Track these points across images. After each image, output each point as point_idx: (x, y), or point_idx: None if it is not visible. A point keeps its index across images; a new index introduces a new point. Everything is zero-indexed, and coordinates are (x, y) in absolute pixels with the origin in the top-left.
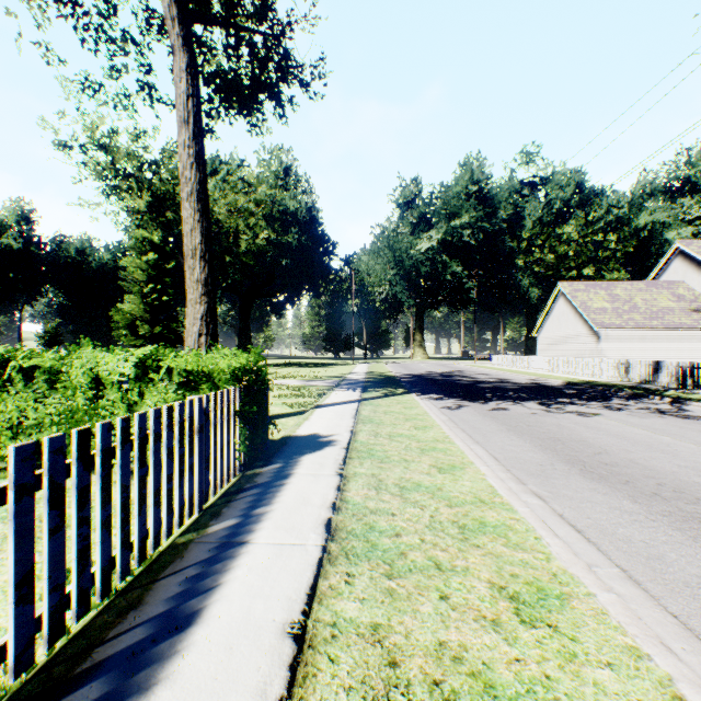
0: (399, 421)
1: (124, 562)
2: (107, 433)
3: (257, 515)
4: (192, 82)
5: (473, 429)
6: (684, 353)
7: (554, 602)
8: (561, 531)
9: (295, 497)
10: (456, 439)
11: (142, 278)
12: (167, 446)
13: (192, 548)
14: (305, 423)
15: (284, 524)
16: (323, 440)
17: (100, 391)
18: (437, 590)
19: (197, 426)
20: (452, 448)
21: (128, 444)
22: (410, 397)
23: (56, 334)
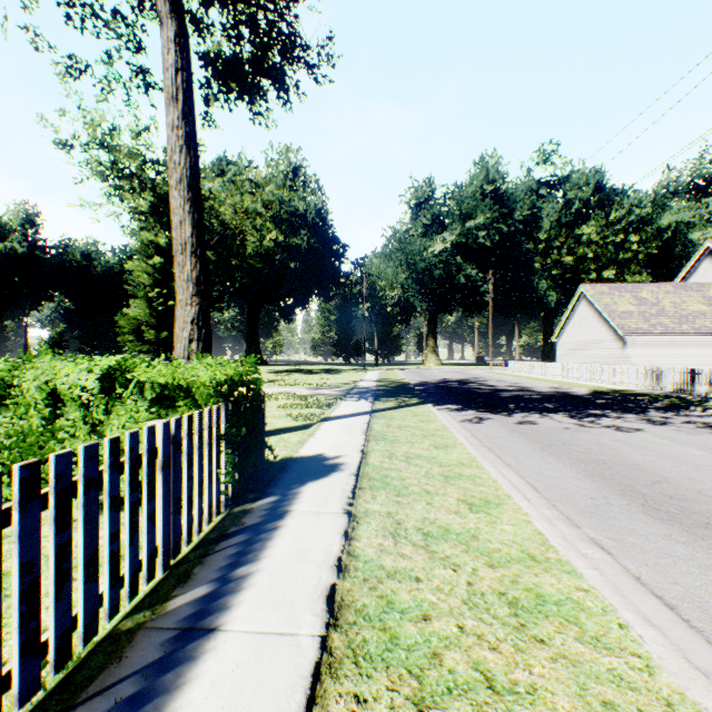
0: (416, 438)
1: (26, 677)
2: None
3: (238, 579)
4: (181, 54)
5: (501, 448)
6: None
7: None
8: (646, 607)
9: (289, 549)
10: (484, 463)
11: (148, 282)
12: (109, 493)
13: (138, 639)
14: (309, 440)
15: (271, 595)
16: (329, 463)
17: (59, 409)
18: None
19: (161, 460)
20: (482, 475)
21: (35, 501)
22: (426, 408)
23: (61, 340)
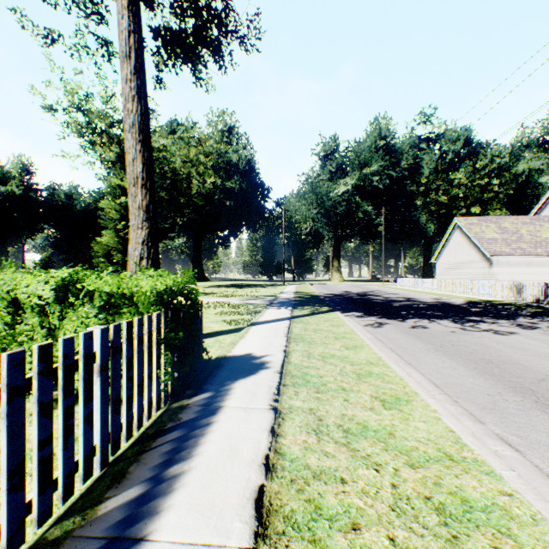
0: (329, 339)
1: None
2: None
3: (170, 479)
4: (133, 19)
5: (401, 349)
6: None
7: None
8: None
9: (220, 446)
10: (389, 362)
11: (116, 217)
12: (38, 400)
13: None
14: (240, 341)
15: (201, 498)
16: (257, 362)
17: (20, 315)
18: None
19: (99, 364)
20: (389, 373)
21: None
22: (335, 314)
23: (49, 261)
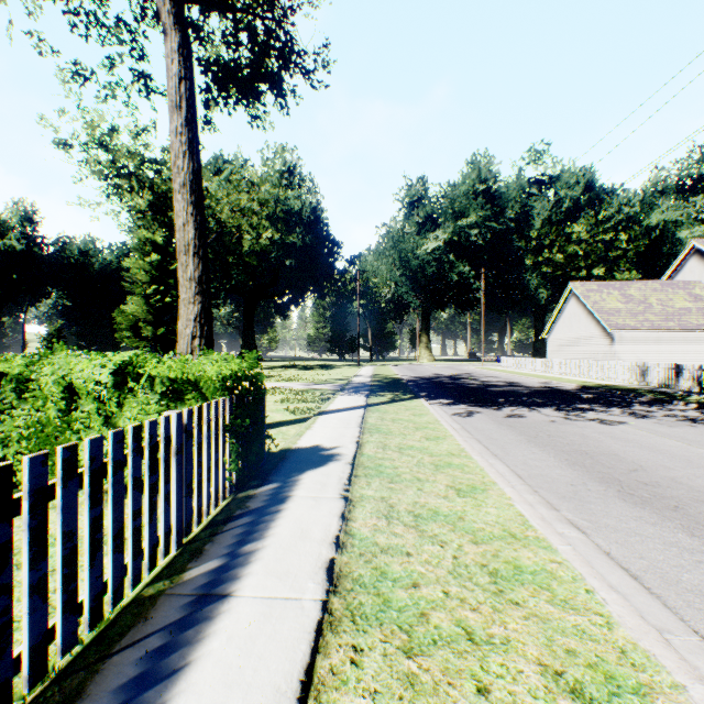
0: (408, 430)
1: (67, 631)
2: (41, 468)
3: (246, 554)
4: (184, 64)
5: (490, 440)
6: (701, 355)
7: (633, 701)
8: (613, 577)
9: (291, 529)
10: (473, 453)
11: (146, 279)
12: (132, 475)
13: (161, 603)
14: (306, 432)
15: (276, 567)
16: (326, 454)
17: (74, 401)
18: (472, 678)
19: (175, 447)
20: (470, 464)
21: (74, 479)
22: (418, 402)
23: (59, 336)
